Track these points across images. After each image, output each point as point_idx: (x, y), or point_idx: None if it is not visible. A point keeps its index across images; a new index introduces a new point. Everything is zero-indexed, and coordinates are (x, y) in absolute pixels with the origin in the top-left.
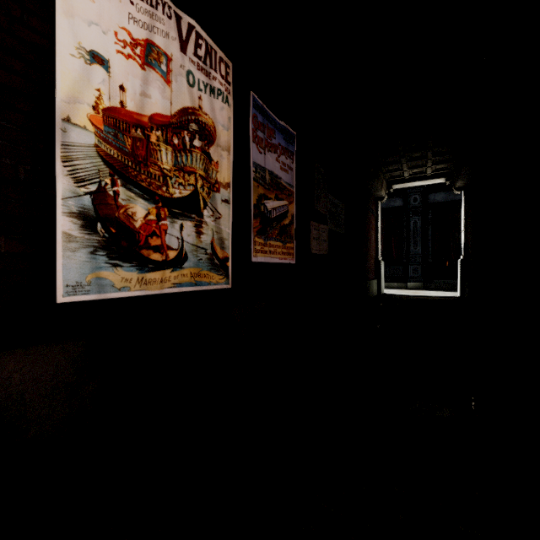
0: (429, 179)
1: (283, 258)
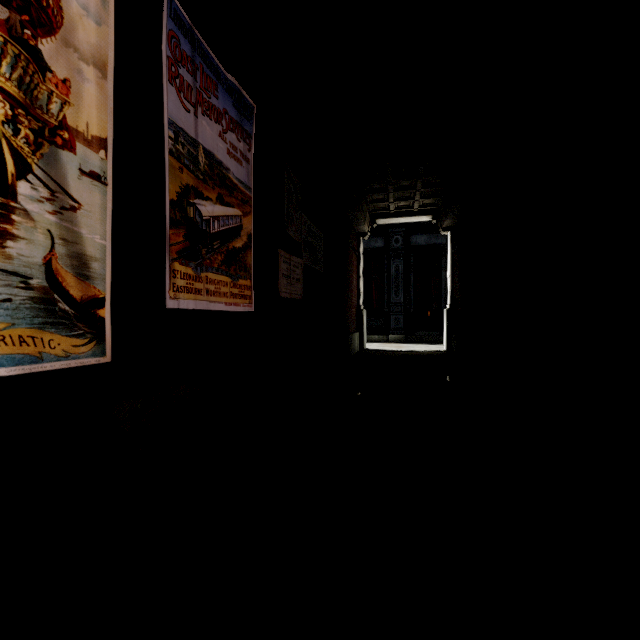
0: (415, 215)
1: (232, 303)
